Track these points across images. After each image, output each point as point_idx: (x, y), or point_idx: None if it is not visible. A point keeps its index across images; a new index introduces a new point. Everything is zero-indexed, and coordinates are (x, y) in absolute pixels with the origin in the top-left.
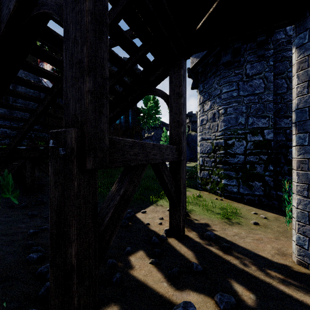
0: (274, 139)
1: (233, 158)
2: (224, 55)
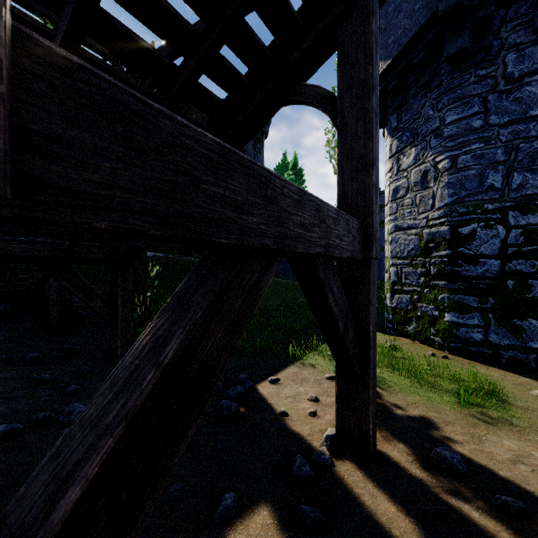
0: None
1: (473, 265)
2: (450, 40)
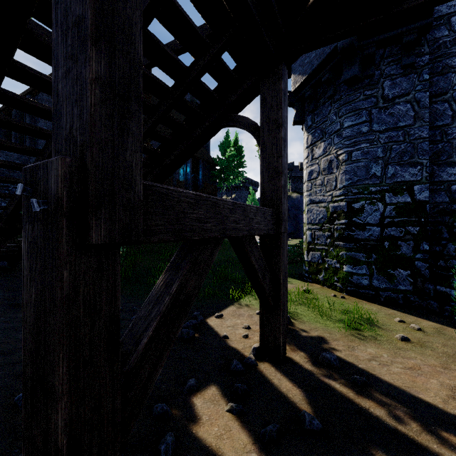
0: (430, 201)
1: (362, 231)
2: (346, 68)
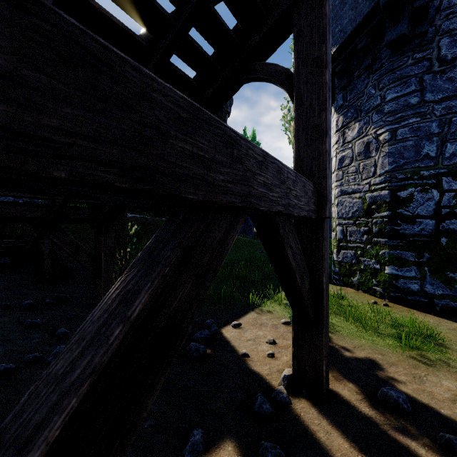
0: None
1: (411, 224)
2: (390, 27)
